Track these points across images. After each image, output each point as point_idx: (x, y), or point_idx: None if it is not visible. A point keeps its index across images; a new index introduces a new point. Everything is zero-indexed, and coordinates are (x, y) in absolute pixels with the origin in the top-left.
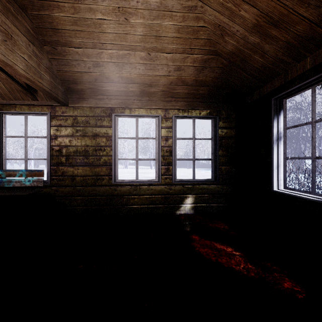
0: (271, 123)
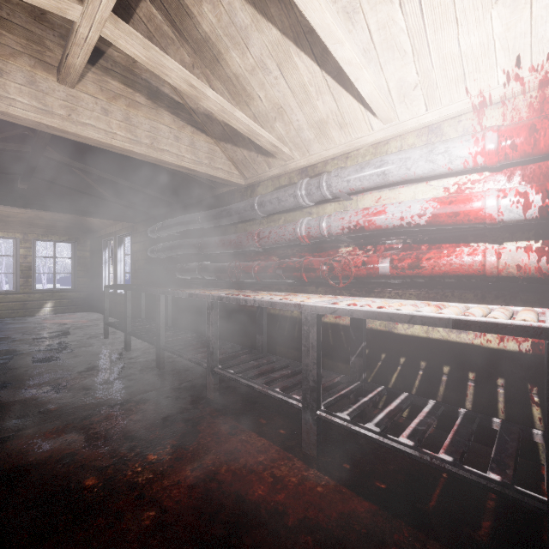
0: (102, 254)
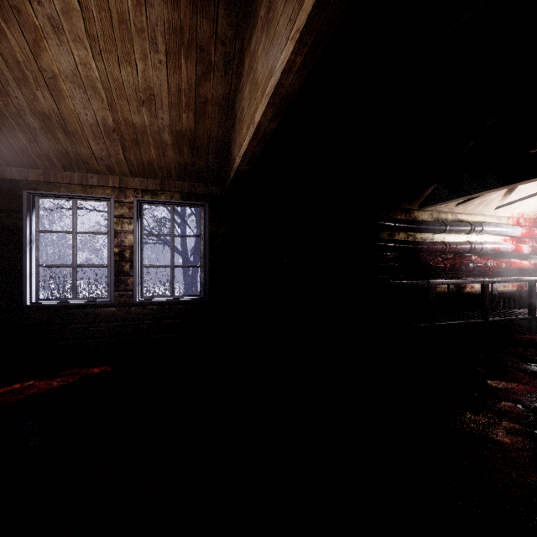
0: (23, 221)
